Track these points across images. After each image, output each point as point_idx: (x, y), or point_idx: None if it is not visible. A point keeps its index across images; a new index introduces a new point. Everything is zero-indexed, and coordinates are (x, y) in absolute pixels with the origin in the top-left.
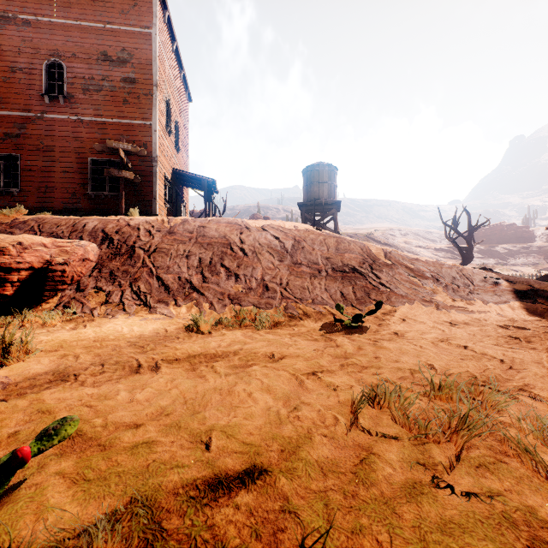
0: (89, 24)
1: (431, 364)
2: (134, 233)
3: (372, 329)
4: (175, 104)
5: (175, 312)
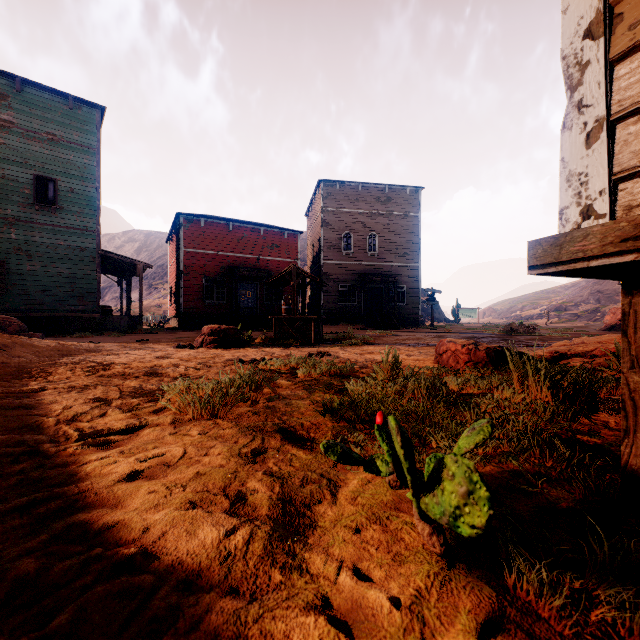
0: None
1: (98, 396)
2: None
3: None
4: None
5: None
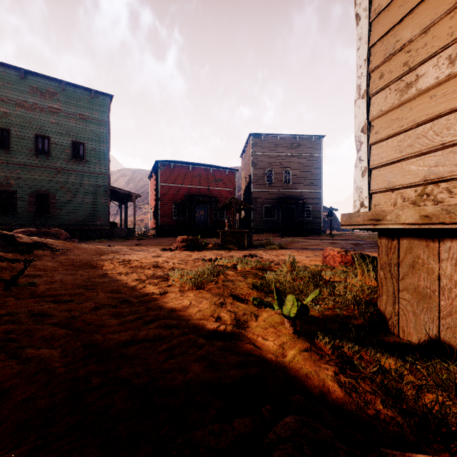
0: None
1: (137, 278)
2: None
3: (21, 286)
4: None
5: None
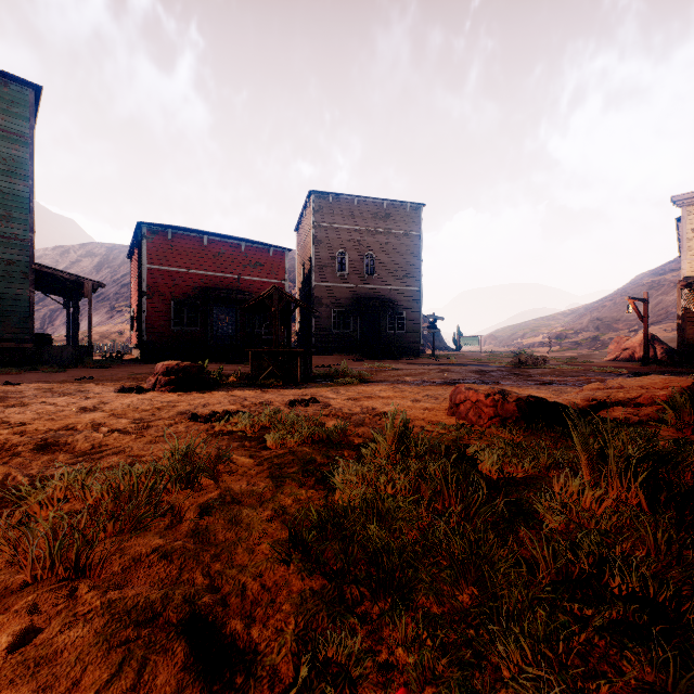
0: None
1: None
2: None
3: None
4: None
5: None
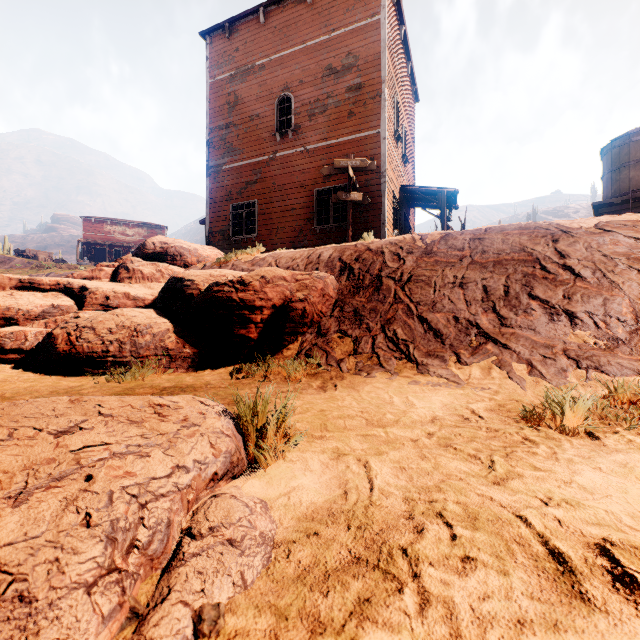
0: (314, 42)
1: None
2: (378, 258)
3: None
4: (401, 106)
5: (460, 376)
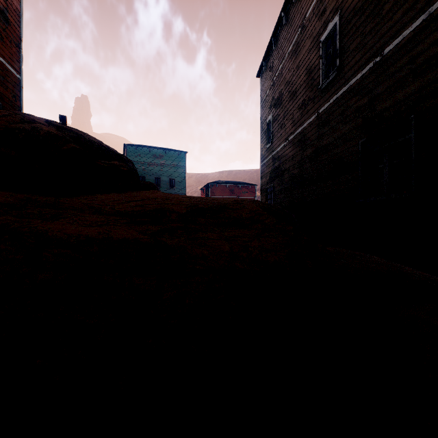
0: None
1: None
2: None
3: None
4: None
5: None
